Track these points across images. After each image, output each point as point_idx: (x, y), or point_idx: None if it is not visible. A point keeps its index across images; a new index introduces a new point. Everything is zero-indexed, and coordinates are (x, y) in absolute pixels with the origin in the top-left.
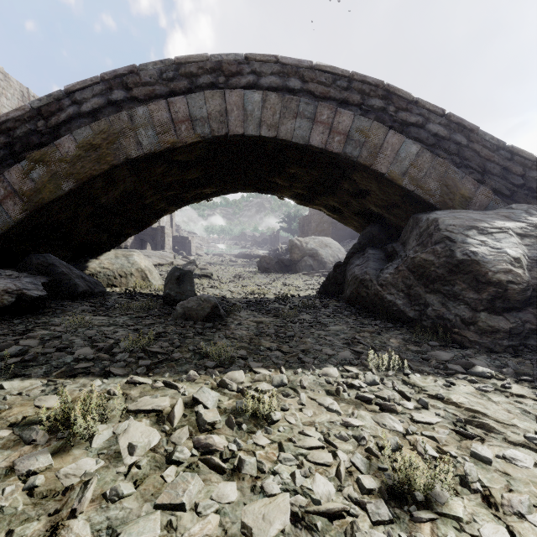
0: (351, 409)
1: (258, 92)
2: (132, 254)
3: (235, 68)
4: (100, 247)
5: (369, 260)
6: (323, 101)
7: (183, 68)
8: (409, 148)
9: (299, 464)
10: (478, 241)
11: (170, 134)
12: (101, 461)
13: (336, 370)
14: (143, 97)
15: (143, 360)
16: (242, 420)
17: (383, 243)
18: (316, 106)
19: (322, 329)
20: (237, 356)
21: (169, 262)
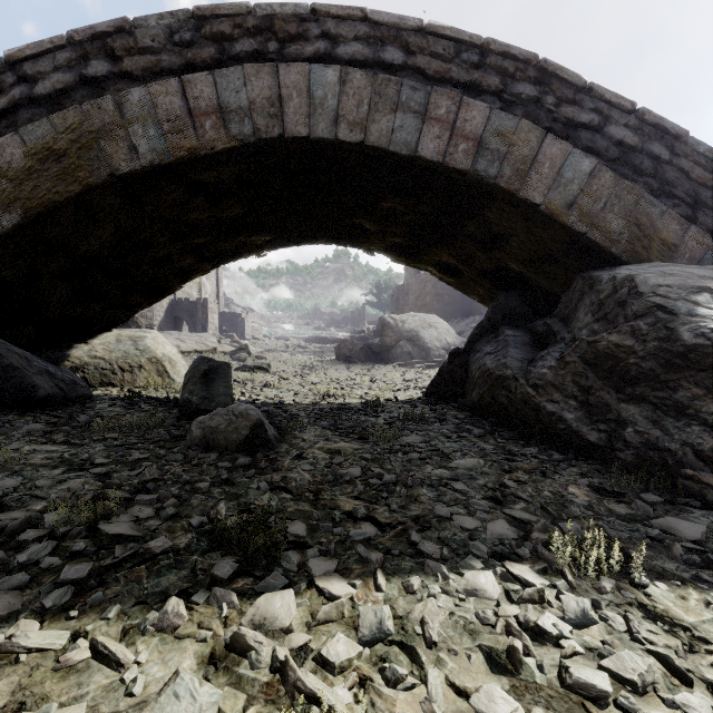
0: None
1: (332, 68)
2: (145, 336)
3: (295, 27)
4: (91, 325)
5: (508, 345)
6: (440, 86)
7: (208, 25)
8: (579, 163)
9: None
10: None
11: (186, 135)
12: None
13: (494, 578)
14: (141, 73)
15: (76, 564)
16: None
17: (525, 320)
18: (429, 94)
19: (443, 465)
20: (287, 540)
21: (210, 348)
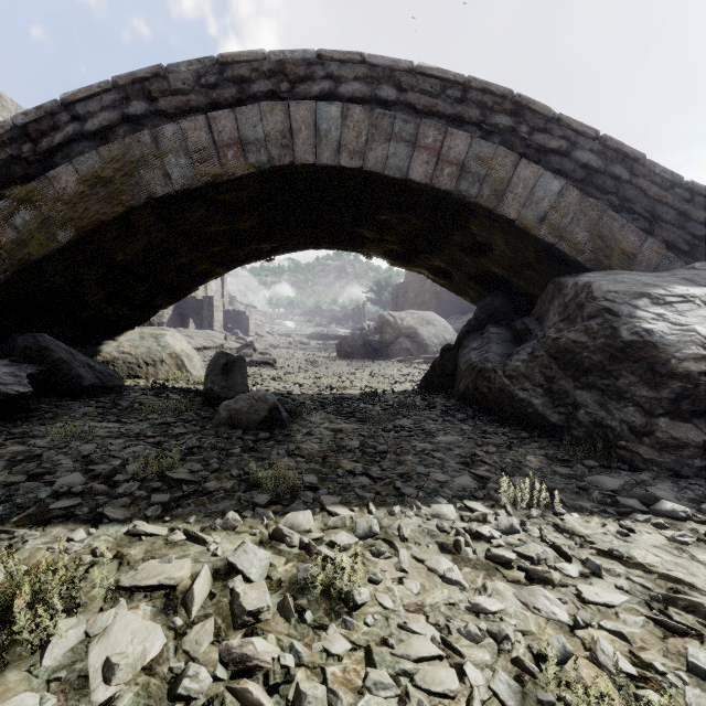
0: (481, 579)
1: (335, 105)
2: (164, 334)
3: (303, 70)
4: (118, 323)
5: (491, 342)
6: (428, 118)
7: (230, 70)
8: (549, 184)
9: (402, 694)
10: (653, 314)
11: (212, 163)
12: (51, 698)
13: (453, 508)
14: (174, 111)
15: (159, 494)
16: (306, 603)
17: (509, 319)
18: (418, 125)
19: (428, 440)
20: (304, 485)
21: (217, 344)
